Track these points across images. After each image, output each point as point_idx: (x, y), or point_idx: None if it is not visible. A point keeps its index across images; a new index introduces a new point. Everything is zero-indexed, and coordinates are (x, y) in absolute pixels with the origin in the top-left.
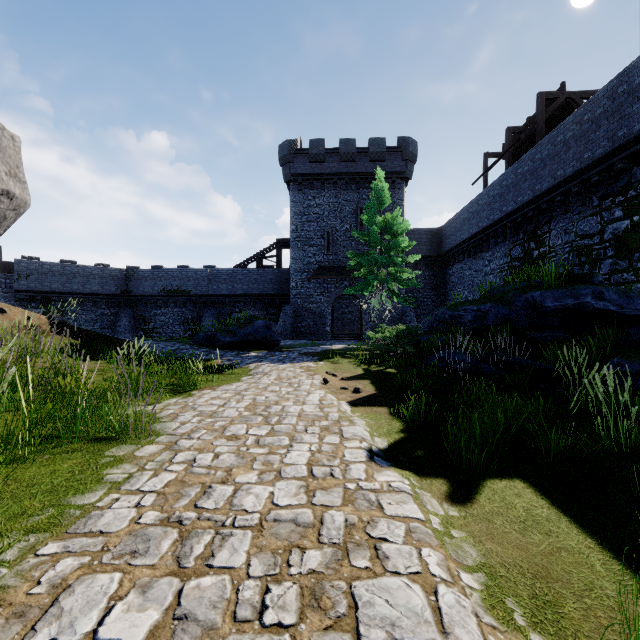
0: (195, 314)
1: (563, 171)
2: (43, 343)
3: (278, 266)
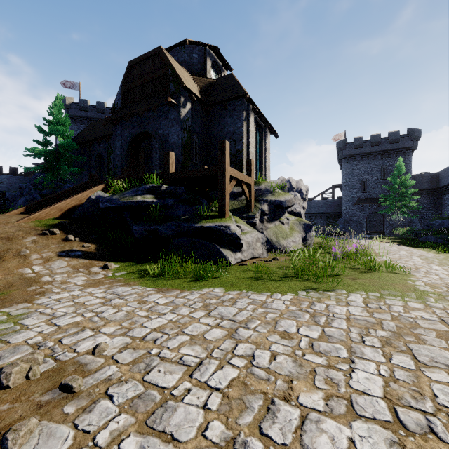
0: None
1: None
2: None
3: (333, 198)
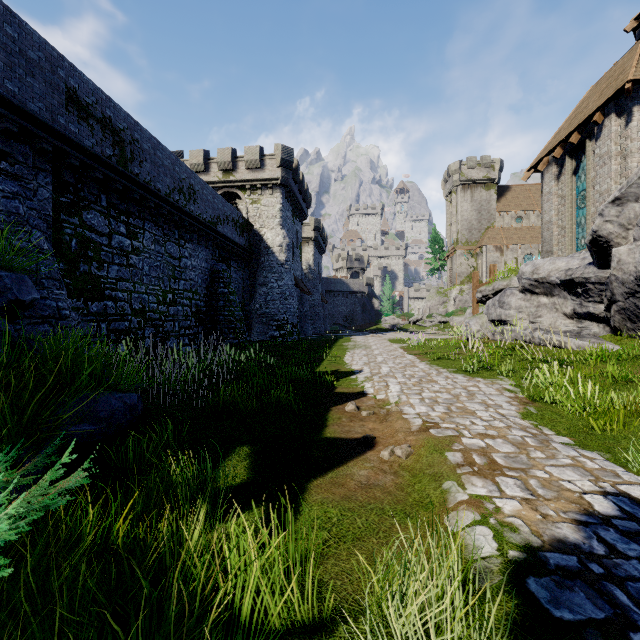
0: None
1: None
2: None
3: None
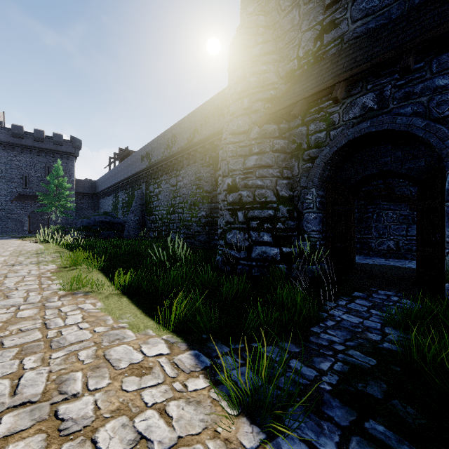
0: None
1: (118, 179)
2: None
3: None
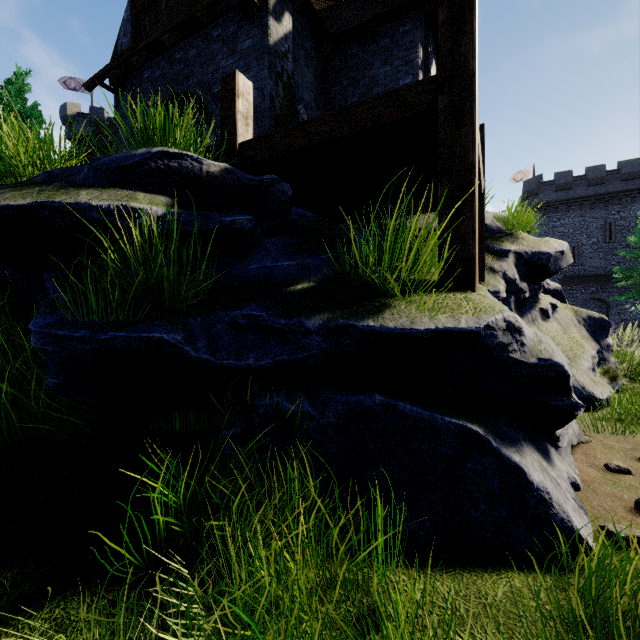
0: None
1: None
2: None
3: None
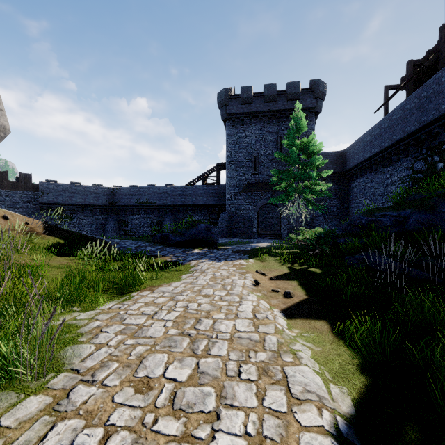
0: (159, 219)
1: None
2: (35, 242)
3: (217, 183)
